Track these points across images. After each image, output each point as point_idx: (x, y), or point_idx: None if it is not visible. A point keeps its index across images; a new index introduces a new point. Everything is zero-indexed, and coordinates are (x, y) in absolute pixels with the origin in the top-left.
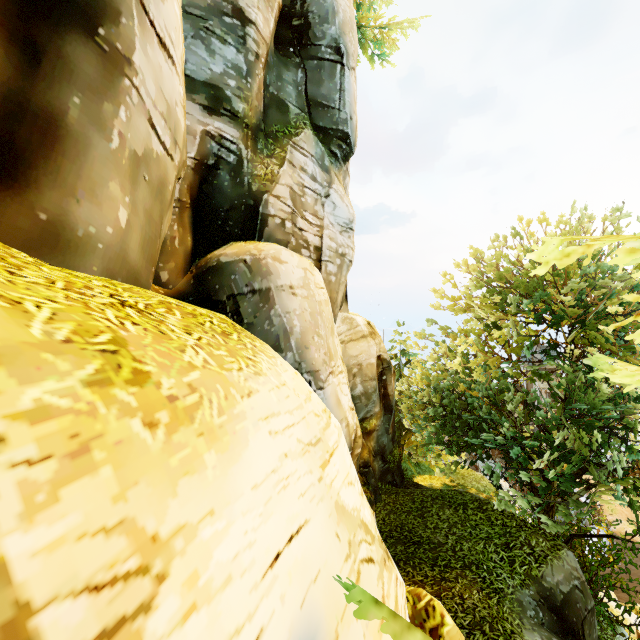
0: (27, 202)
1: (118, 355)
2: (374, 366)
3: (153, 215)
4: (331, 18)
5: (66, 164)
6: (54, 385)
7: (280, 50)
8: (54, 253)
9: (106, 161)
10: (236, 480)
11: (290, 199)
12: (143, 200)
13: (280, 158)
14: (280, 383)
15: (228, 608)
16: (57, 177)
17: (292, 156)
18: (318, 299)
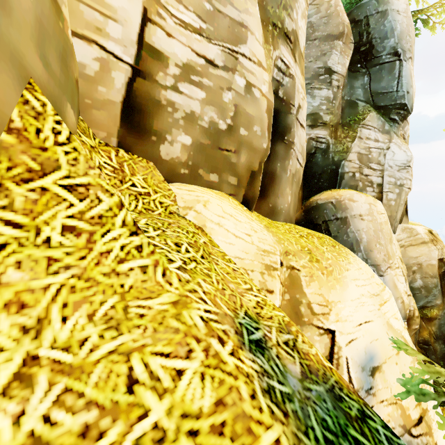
0: (267, 202)
1: (311, 254)
2: (435, 267)
3: (296, 193)
4: (390, 35)
5: (276, 187)
6: (304, 261)
7: (351, 69)
8: (272, 216)
9: (286, 182)
10: (345, 296)
11: (359, 159)
12: (294, 189)
13: (352, 137)
14: (359, 268)
15: (346, 327)
16: (274, 192)
17: (360, 133)
18: (379, 221)
